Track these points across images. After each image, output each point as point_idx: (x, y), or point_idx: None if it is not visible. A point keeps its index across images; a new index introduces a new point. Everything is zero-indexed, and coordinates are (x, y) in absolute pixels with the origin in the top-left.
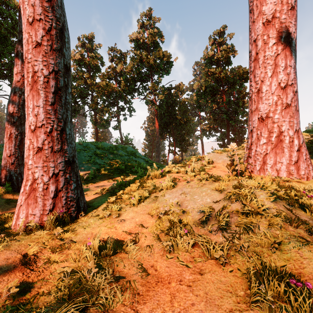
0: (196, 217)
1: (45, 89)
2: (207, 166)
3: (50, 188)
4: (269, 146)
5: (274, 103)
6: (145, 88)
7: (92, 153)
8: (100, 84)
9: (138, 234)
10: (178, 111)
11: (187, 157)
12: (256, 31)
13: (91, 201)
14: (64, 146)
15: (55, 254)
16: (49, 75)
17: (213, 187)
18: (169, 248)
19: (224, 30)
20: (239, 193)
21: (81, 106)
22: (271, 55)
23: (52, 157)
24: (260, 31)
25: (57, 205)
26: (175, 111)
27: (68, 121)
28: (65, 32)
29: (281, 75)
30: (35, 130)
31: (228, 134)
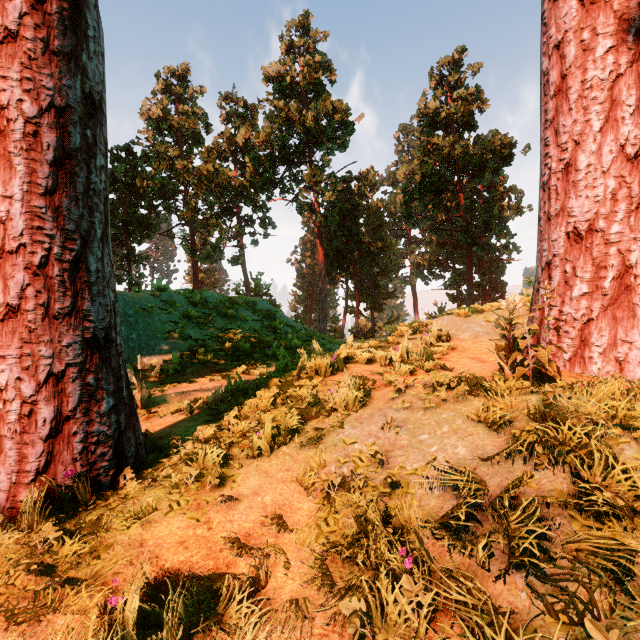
0: (431, 503)
1: (27, 152)
2: (436, 346)
3: (39, 412)
4: (597, 303)
5: (608, 197)
6: (296, 179)
7: (179, 316)
8: (203, 170)
9: (268, 554)
10: (364, 227)
11: (389, 326)
12: (562, 22)
13: (163, 434)
14: (81, 303)
15: (10, 635)
16: (40, 117)
17: (469, 409)
18: (360, 618)
19: (461, 56)
20: (561, 442)
21: (163, 217)
22: (602, 77)
23: (46, 330)
24: (574, 21)
25: (59, 456)
26: (358, 226)
27: (96, 238)
28: (87, 12)
29: (627, 125)
30: (1, 261)
31: (469, 275)
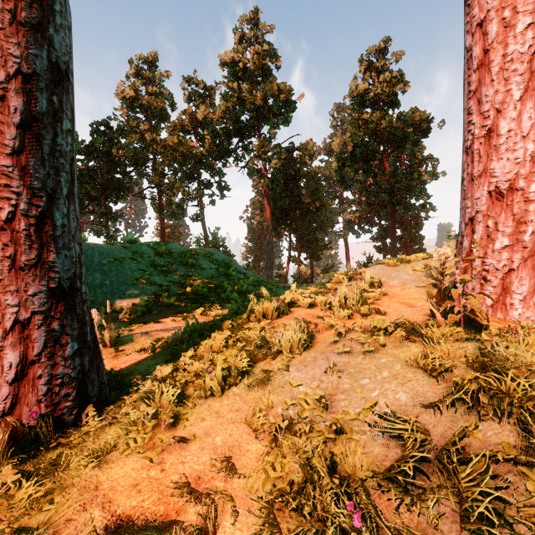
0: (375, 451)
1: None
2: (369, 291)
3: (5, 357)
4: (518, 254)
5: (527, 159)
6: (247, 149)
7: (147, 265)
8: (169, 141)
9: (217, 501)
10: (304, 190)
11: (328, 274)
12: (484, 2)
13: (127, 371)
14: (47, 255)
15: None
16: (8, 83)
17: (407, 355)
18: None
19: (386, 45)
20: (506, 395)
21: (135, 181)
22: (522, 50)
23: (12, 281)
24: (496, 1)
25: (24, 398)
26: (299, 189)
27: (62, 196)
28: None
29: None
30: None
31: (393, 230)
